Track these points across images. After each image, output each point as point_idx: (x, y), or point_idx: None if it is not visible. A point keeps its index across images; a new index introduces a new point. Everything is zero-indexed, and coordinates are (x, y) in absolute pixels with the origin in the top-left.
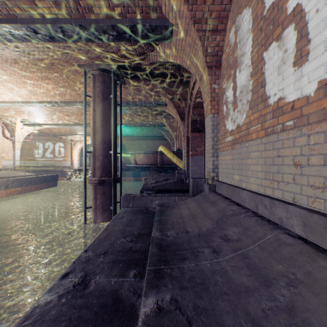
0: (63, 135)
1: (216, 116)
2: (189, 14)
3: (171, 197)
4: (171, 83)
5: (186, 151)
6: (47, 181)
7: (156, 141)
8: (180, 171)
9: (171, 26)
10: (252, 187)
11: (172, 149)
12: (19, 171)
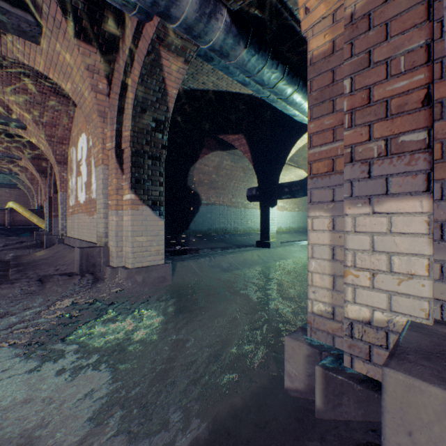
0: None
1: (66, 193)
2: (41, 131)
3: (26, 250)
4: (29, 143)
5: (49, 211)
6: None
7: None
8: (41, 232)
9: (27, 126)
10: (76, 236)
11: (33, 205)
12: None
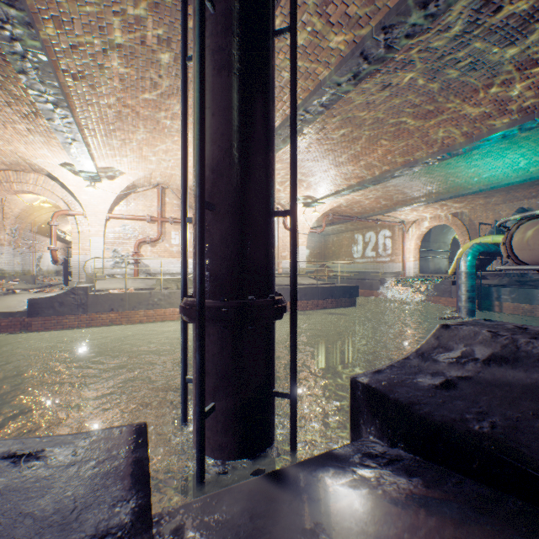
0: (373, 214)
1: None
2: None
3: None
4: None
5: None
6: (334, 296)
7: None
8: None
9: None
10: None
11: None
12: (302, 278)
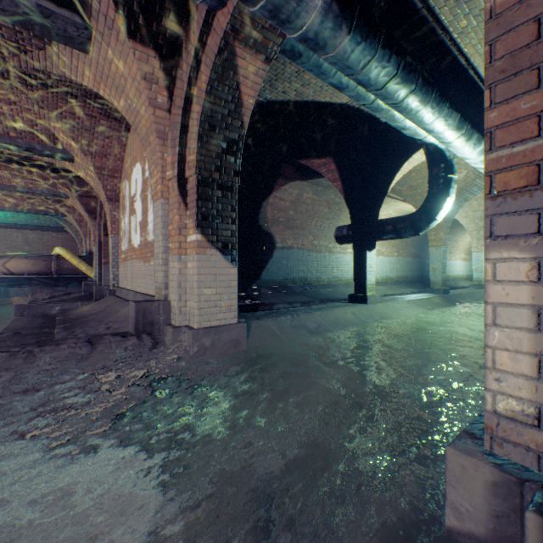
0: None
1: (118, 236)
2: (90, 162)
3: (74, 303)
4: (77, 178)
5: (98, 258)
6: None
7: (46, 234)
8: (90, 282)
9: (74, 157)
10: (129, 287)
11: (81, 251)
12: None
